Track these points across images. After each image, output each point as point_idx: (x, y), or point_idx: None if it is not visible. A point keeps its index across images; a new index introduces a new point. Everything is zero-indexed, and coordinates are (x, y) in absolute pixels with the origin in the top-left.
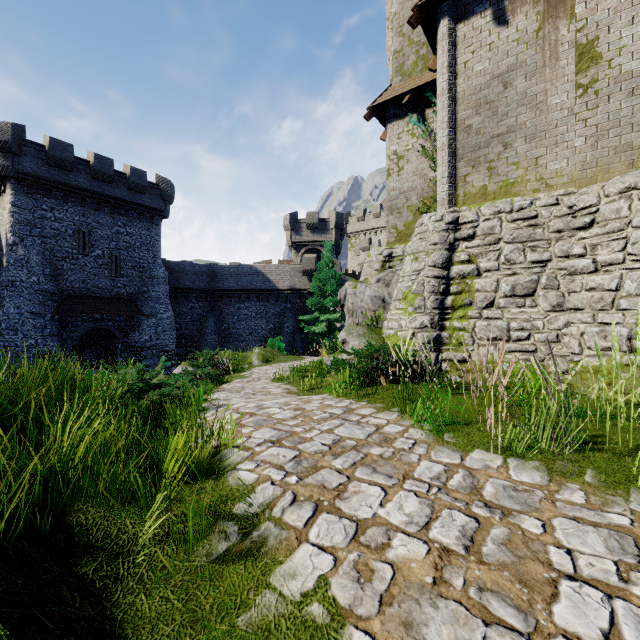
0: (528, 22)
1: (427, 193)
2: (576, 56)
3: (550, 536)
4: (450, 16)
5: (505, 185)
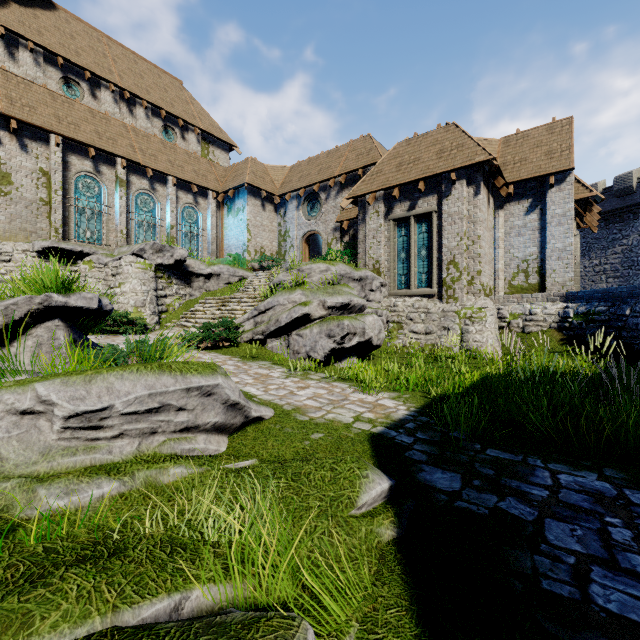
0: None
1: None
2: (1, 176)
3: None
4: None
5: None
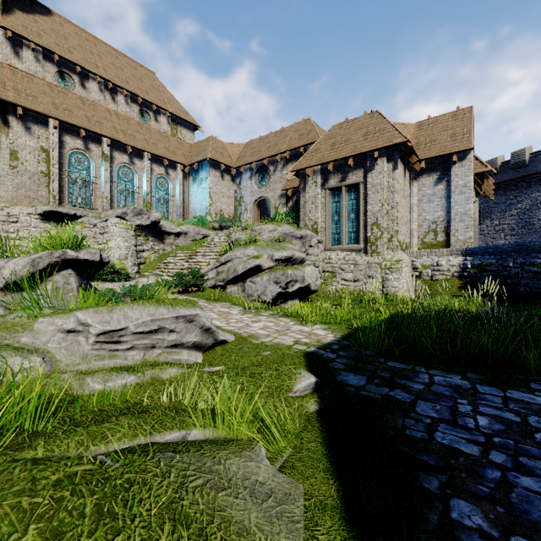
0: None
1: None
2: (10, 153)
3: None
4: None
5: None
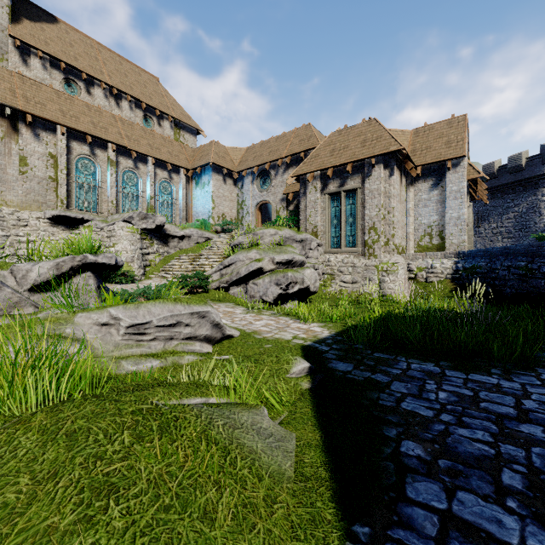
0: None
1: None
2: (19, 159)
3: None
4: None
5: None
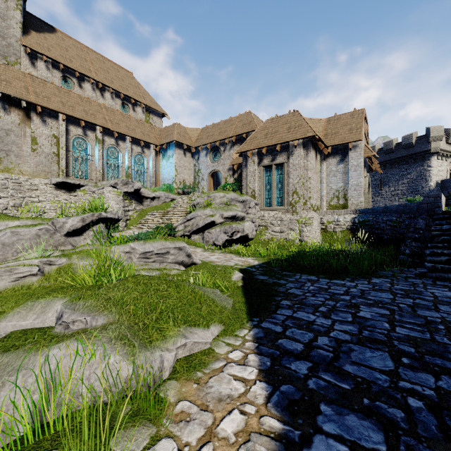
0: (16, 119)
1: None
2: (32, 139)
3: None
4: None
5: (7, 168)
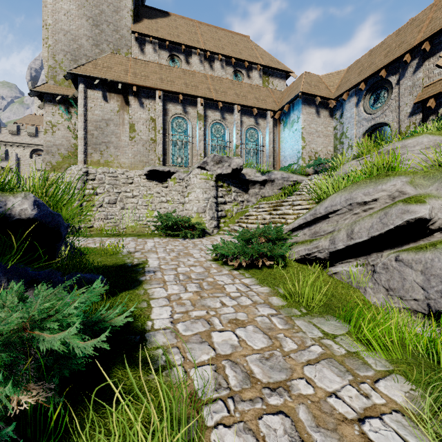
0: (115, 106)
1: (71, 150)
2: (129, 127)
3: (107, 241)
4: (85, 85)
5: (107, 162)
